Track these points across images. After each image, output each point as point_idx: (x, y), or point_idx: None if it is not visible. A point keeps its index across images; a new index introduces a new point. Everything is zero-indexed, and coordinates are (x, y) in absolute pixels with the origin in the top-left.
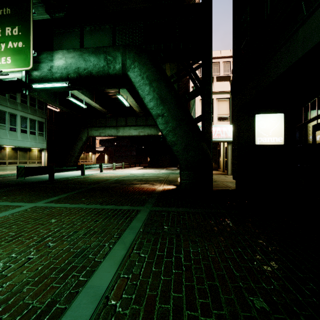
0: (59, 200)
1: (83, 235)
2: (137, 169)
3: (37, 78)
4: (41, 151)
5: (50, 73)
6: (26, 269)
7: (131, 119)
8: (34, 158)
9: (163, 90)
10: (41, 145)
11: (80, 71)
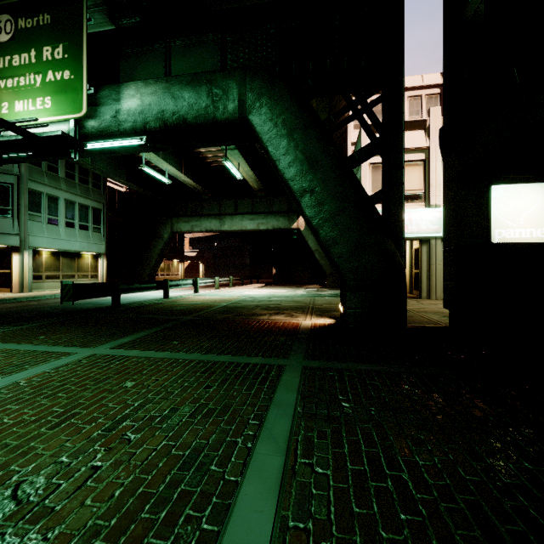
0: (134, 344)
1: (189, 417)
2: (255, 287)
3: (93, 132)
4: (97, 257)
5: (116, 122)
6: (91, 494)
7: (244, 202)
8: (86, 269)
9: (313, 146)
10: (97, 247)
11: (166, 116)
